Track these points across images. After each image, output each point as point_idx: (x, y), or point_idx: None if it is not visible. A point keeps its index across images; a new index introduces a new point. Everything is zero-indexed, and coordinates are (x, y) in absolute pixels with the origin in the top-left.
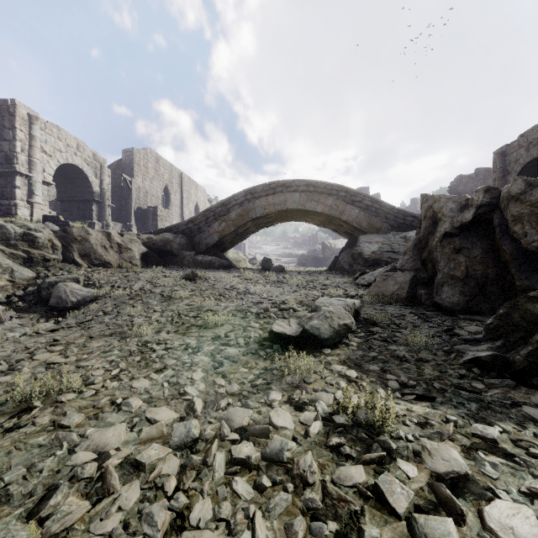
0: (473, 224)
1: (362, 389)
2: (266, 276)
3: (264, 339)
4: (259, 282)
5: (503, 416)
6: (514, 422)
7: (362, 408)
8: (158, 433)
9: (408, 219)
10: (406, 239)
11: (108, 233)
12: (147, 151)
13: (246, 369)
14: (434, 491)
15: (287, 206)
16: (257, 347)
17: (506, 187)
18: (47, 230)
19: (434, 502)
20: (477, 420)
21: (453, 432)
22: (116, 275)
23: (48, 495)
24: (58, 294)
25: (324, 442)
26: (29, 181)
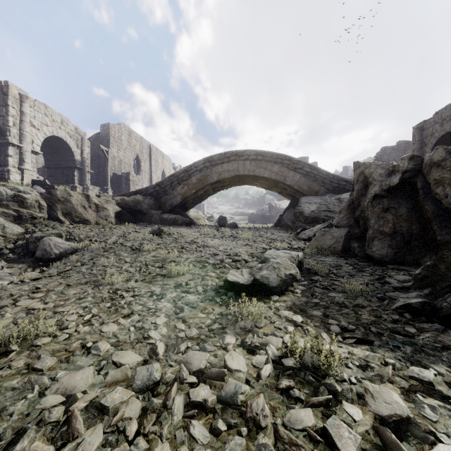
0: (399, 187)
1: (307, 333)
2: (222, 231)
3: (220, 287)
4: (215, 237)
5: (436, 359)
6: (446, 364)
7: (308, 351)
8: (123, 376)
9: (342, 184)
10: (340, 200)
11: (87, 195)
12: (121, 126)
13: (204, 314)
14: (379, 434)
15: (240, 172)
16: (214, 294)
17: (428, 155)
18: (34, 192)
19: (379, 446)
20: (412, 363)
21: (392, 374)
22: (94, 230)
23: (15, 439)
24: (43, 247)
25: (275, 385)
26: (19, 151)
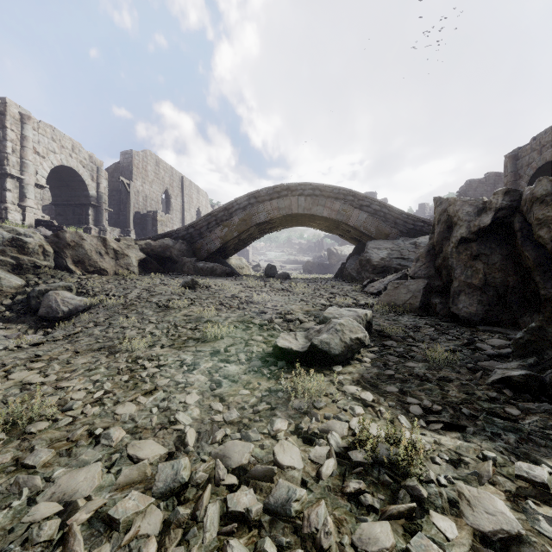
0: (491, 228)
1: (380, 416)
2: (271, 283)
3: (268, 354)
4: (263, 291)
5: (549, 451)
6: None
7: (383, 441)
8: (140, 475)
9: (418, 225)
10: (416, 245)
11: (103, 238)
12: (146, 154)
13: (247, 391)
14: None
15: (293, 210)
16: (260, 364)
17: (528, 188)
18: (38, 235)
19: None
20: (518, 456)
21: (493, 473)
22: (111, 282)
23: None
24: (48, 303)
25: (340, 487)
26: (20, 184)
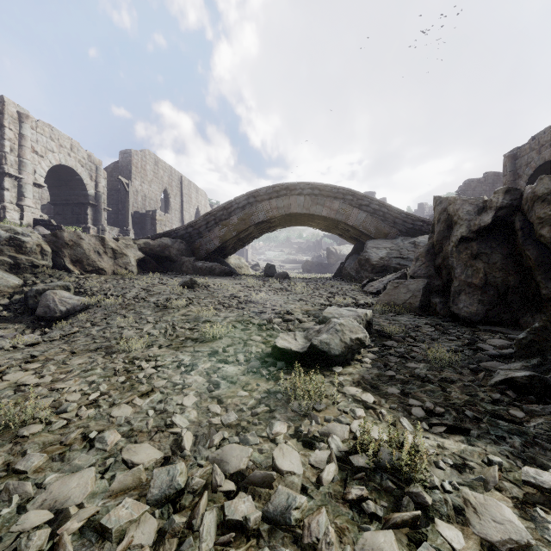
0: (492, 227)
1: (382, 418)
2: (270, 283)
3: (267, 354)
4: (262, 290)
5: None
6: None
7: (385, 444)
8: (134, 481)
9: (417, 224)
10: (415, 244)
11: (101, 237)
12: (145, 153)
13: (246, 392)
14: None
15: (292, 210)
16: (259, 365)
17: (529, 187)
18: (36, 235)
19: None
20: (524, 461)
21: (499, 478)
22: (110, 282)
23: None
24: (46, 303)
25: (341, 494)
26: (18, 183)
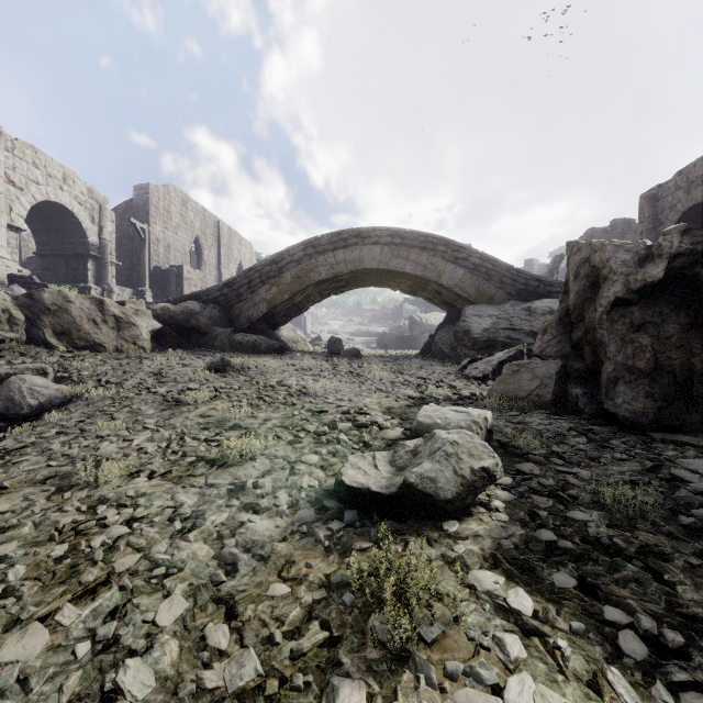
0: (662, 284)
1: (564, 666)
2: (334, 363)
3: (327, 492)
4: (323, 375)
5: None
6: None
7: None
8: None
9: (532, 284)
10: (530, 311)
11: (99, 300)
12: (169, 189)
13: (285, 585)
14: None
15: (364, 264)
16: (313, 516)
17: None
18: (2, 295)
19: None
20: None
21: None
22: (108, 363)
23: None
24: (8, 394)
25: None
26: None
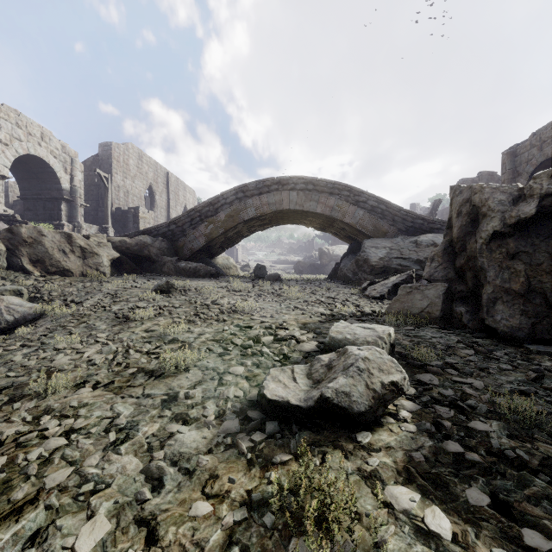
0: (533, 220)
1: None
2: (259, 286)
3: (251, 402)
4: (250, 295)
5: None
6: None
7: None
8: None
9: (418, 222)
10: (417, 243)
11: (68, 234)
12: (128, 146)
13: (207, 504)
14: None
15: (284, 206)
16: (237, 427)
17: None
18: None
19: None
20: None
21: None
22: (74, 285)
23: None
24: None
25: None
26: None
